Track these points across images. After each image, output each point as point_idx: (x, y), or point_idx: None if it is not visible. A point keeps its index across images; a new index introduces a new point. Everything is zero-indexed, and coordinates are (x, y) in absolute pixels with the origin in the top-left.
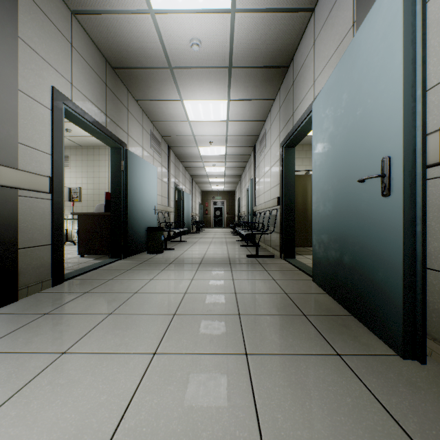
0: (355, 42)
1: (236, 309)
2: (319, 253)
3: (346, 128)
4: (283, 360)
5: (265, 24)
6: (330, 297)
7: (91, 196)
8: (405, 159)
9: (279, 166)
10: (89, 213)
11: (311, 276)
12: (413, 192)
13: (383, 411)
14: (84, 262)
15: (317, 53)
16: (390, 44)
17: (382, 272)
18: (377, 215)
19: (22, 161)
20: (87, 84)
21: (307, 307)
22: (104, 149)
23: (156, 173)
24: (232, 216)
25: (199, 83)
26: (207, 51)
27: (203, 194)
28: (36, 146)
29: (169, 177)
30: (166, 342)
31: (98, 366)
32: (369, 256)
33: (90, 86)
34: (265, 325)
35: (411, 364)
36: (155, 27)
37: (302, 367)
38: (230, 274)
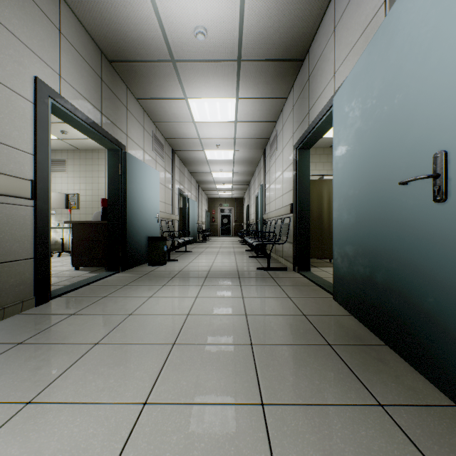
0: (392, 16)
1: (247, 336)
2: (342, 268)
3: (380, 121)
4: (311, 414)
5: (278, 9)
6: (356, 320)
7: (89, 203)
8: None
9: (292, 170)
10: (83, 221)
11: (330, 293)
12: None
13: None
14: (78, 276)
15: (338, 40)
16: (447, 7)
17: (434, 298)
18: (425, 226)
19: None
20: (79, 77)
21: (331, 334)
22: (104, 153)
23: (158, 178)
24: (240, 224)
25: (205, 79)
26: (214, 41)
27: (210, 201)
28: (14, 145)
29: (173, 183)
30: (161, 386)
31: (69, 425)
32: (413, 276)
33: (82, 80)
34: (283, 359)
35: None
36: (154, 12)
37: (336, 426)
38: (239, 290)
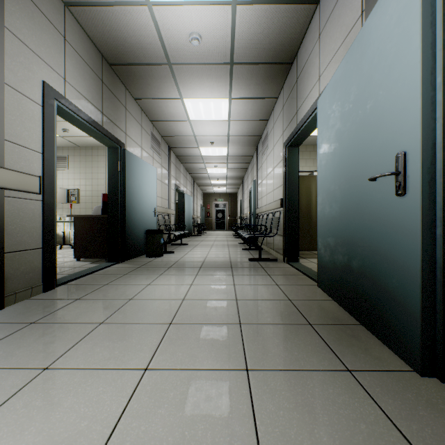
0: (364, 30)
1: (236, 317)
2: (325, 257)
3: (355, 124)
4: (288, 377)
5: (267, 17)
6: (337, 304)
7: (89, 198)
8: (423, 155)
9: (282, 167)
10: (85, 215)
11: (316, 281)
12: (432, 191)
13: (404, 441)
14: (80, 267)
15: (322, 47)
16: (406, 28)
17: (396, 279)
18: (390, 217)
19: (9, 159)
20: (82, 80)
21: (313, 315)
22: (103, 150)
23: (155, 174)
24: (234, 218)
25: (200, 80)
26: (208, 46)
27: (205, 196)
28: (25, 144)
29: (169, 179)
30: (160, 356)
31: (82, 385)
32: (381, 261)
33: (85, 83)
34: (267, 336)
35: (430, 381)
36: (152, 20)
37: (309, 385)
38: (231, 279)
